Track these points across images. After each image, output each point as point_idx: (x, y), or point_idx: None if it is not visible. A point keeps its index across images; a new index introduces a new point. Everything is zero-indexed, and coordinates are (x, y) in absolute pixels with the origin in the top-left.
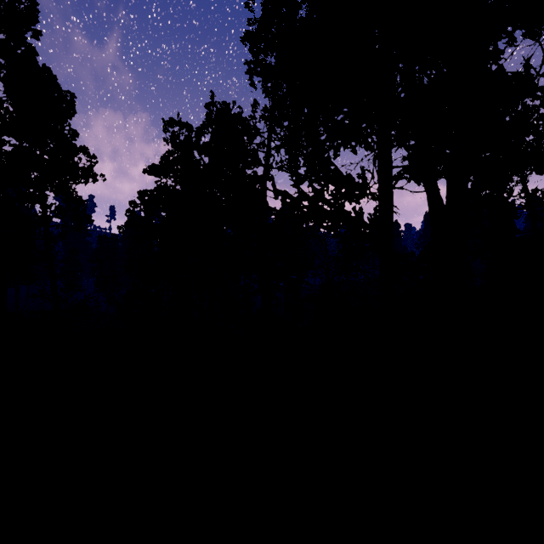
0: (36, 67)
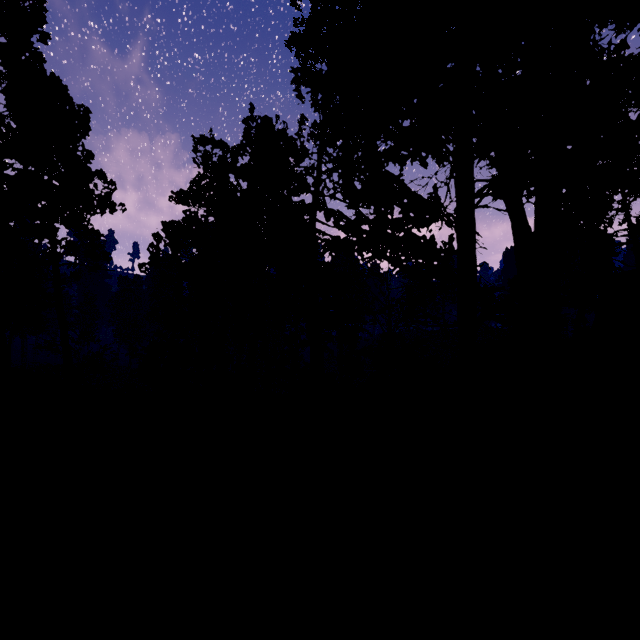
0: (43, 76)
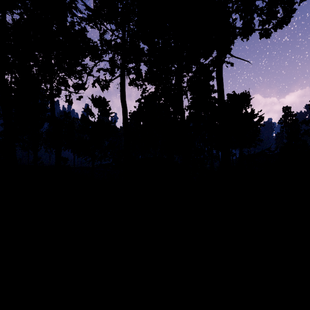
0: None
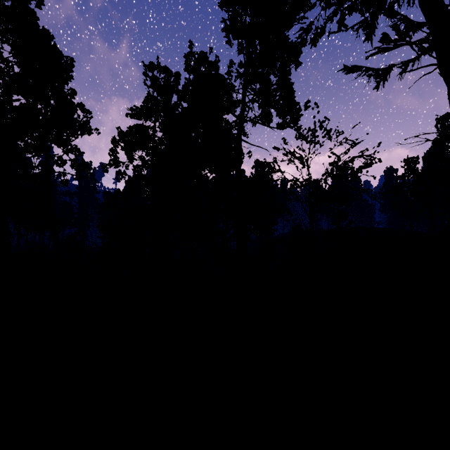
0: (36, 28)
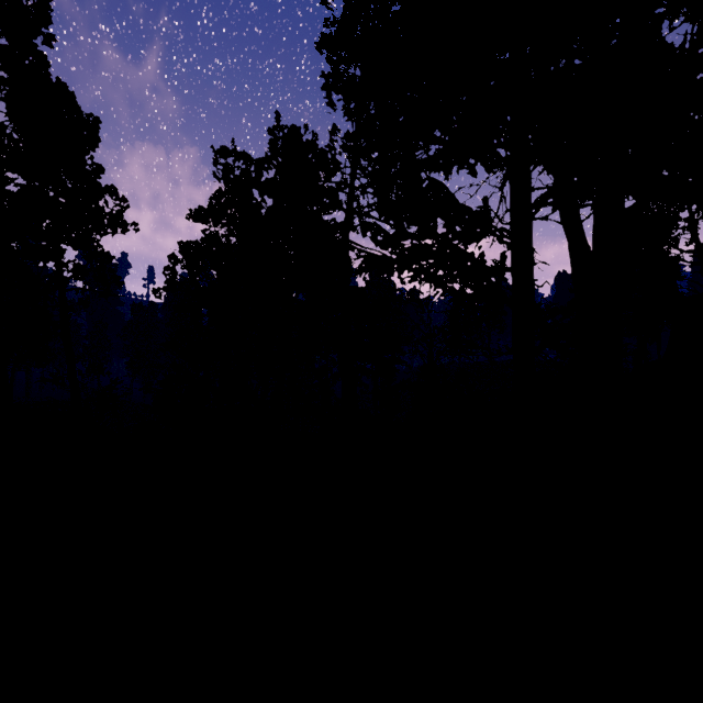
0: (48, 82)
